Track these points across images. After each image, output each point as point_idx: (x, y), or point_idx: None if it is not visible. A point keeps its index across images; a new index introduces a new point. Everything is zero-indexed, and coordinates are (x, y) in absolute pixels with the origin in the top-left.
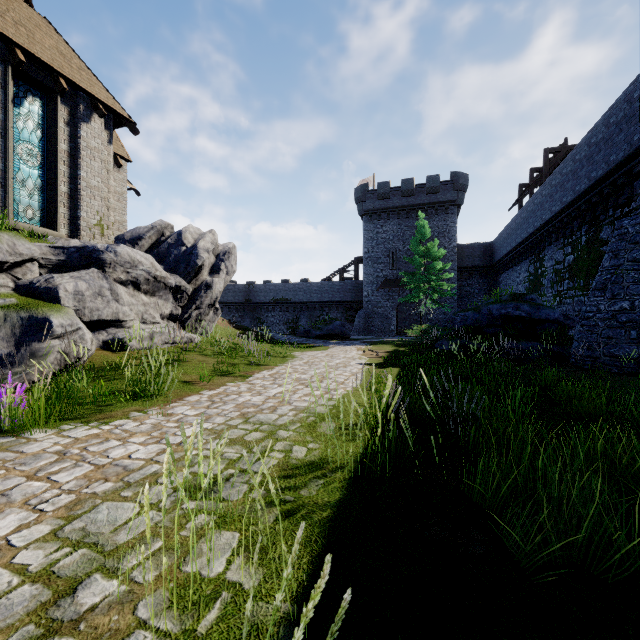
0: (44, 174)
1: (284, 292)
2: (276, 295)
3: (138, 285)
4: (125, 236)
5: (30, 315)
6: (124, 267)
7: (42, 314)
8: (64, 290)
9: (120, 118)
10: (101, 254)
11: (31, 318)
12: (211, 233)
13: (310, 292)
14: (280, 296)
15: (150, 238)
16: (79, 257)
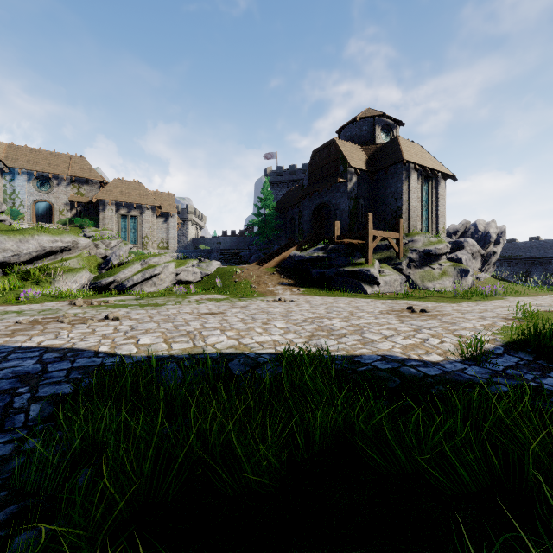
0: (427, 212)
1: (513, 250)
2: (504, 253)
3: (472, 255)
4: (449, 231)
5: (460, 268)
6: (469, 248)
7: (464, 268)
8: (463, 259)
9: (448, 176)
10: (463, 243)
11: (461, 269)
12: (493, 222)
13: (544, 249)
14: (508, 254)
15: (461, 230)
16: (454, 245)
